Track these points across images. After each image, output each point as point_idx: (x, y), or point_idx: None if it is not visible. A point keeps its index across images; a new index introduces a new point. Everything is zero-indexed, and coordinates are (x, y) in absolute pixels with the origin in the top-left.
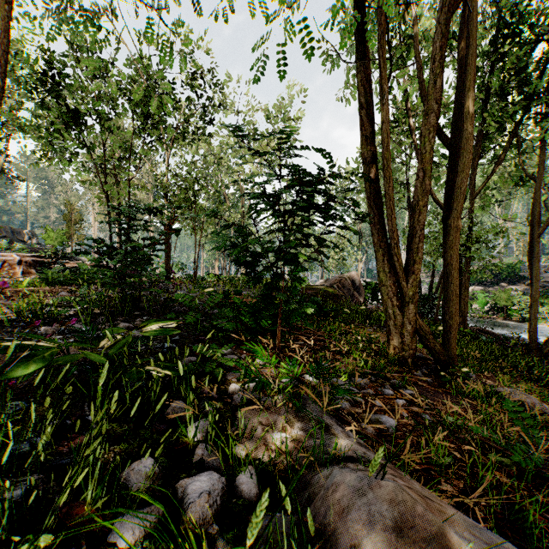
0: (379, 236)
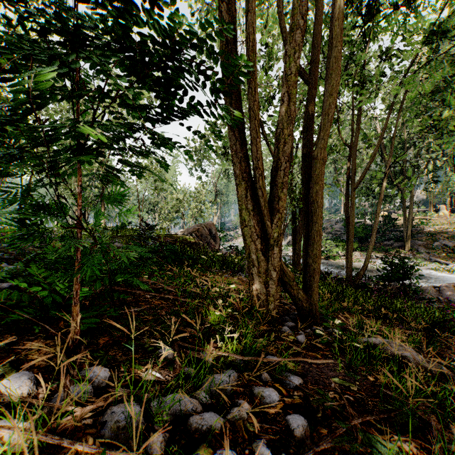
0: (242, 166)
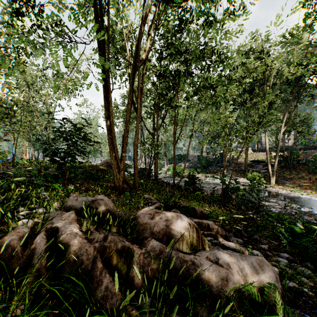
0: (111, 146)
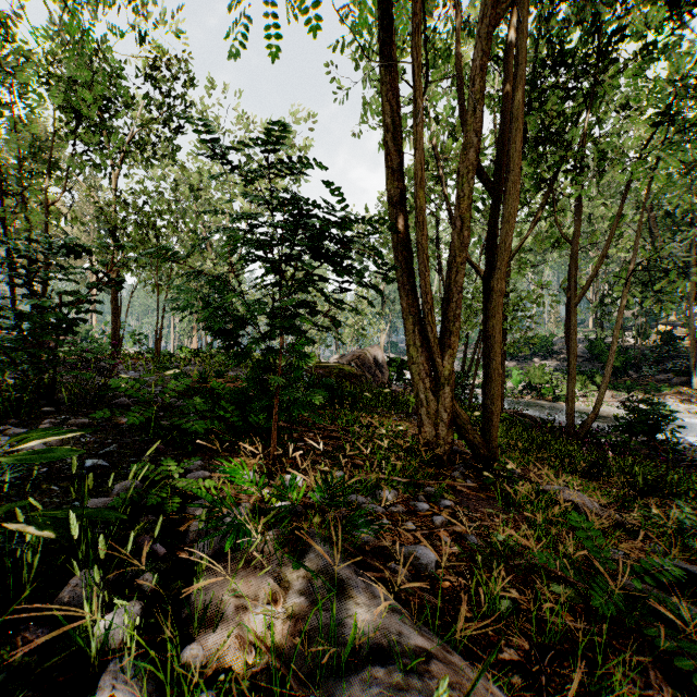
0: (409, 299)
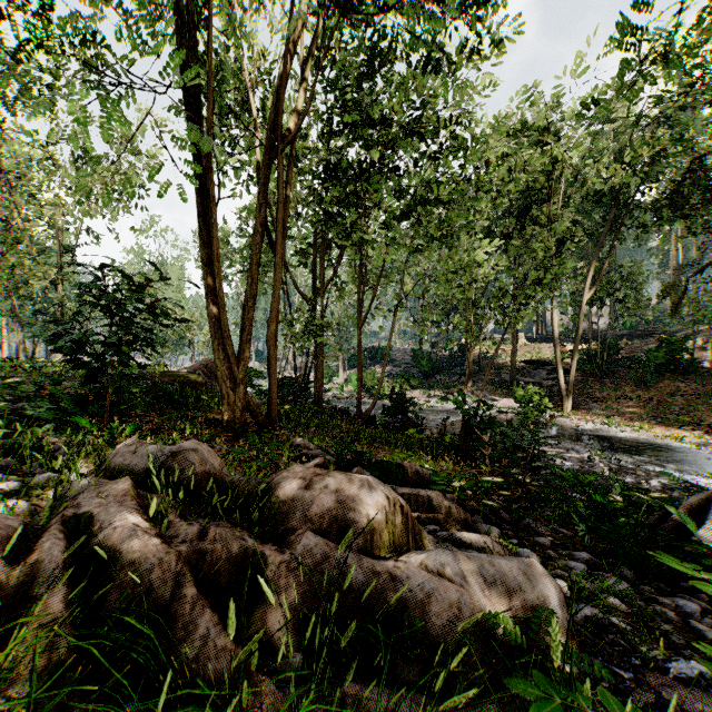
0: (215, 328)
